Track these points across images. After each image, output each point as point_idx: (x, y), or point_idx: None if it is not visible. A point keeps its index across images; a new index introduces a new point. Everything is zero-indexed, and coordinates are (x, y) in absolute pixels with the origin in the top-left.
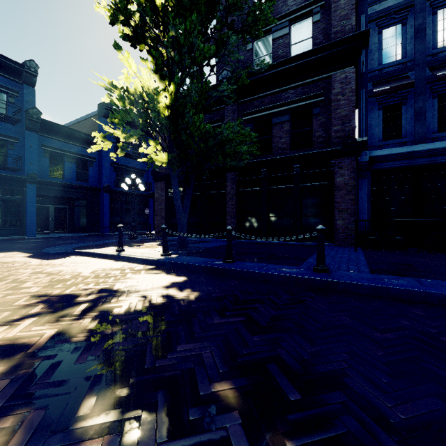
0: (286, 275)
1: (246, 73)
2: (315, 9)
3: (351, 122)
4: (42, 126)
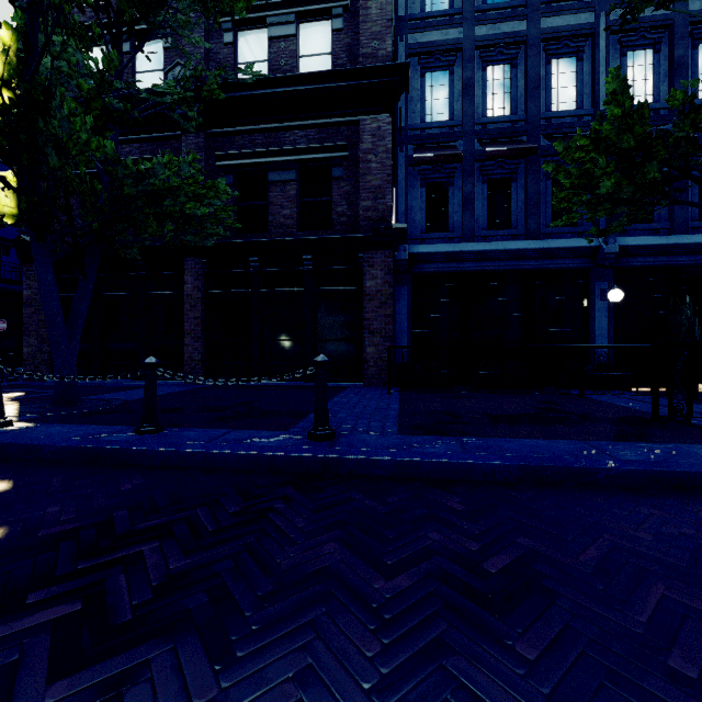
0: (252, 454)
1: (221, 82)
2: (336, 9)
3: (386, 198)
4: None
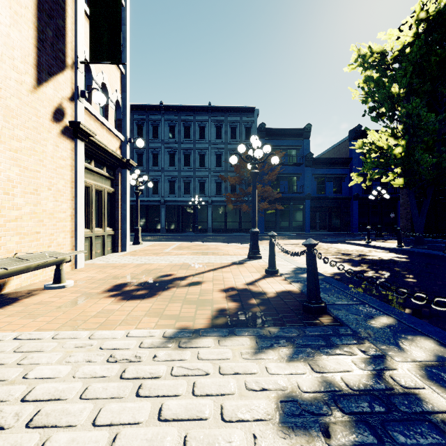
0: None
1: None
2: None
3: None
4: (313, 162)
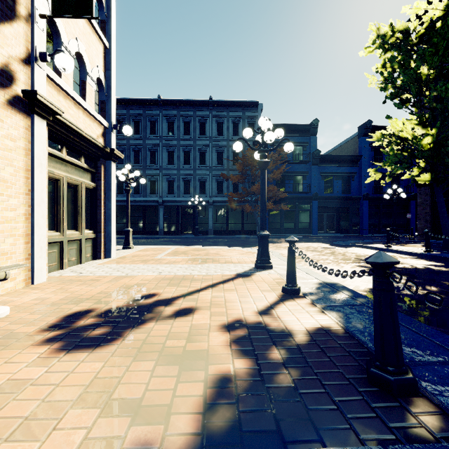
0: None
1: None
2: None
3: None
4: (320, 160)
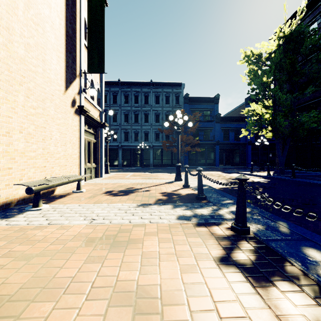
0: (306, 182)
1: None
2: None
3: None
4: (221, 119)
